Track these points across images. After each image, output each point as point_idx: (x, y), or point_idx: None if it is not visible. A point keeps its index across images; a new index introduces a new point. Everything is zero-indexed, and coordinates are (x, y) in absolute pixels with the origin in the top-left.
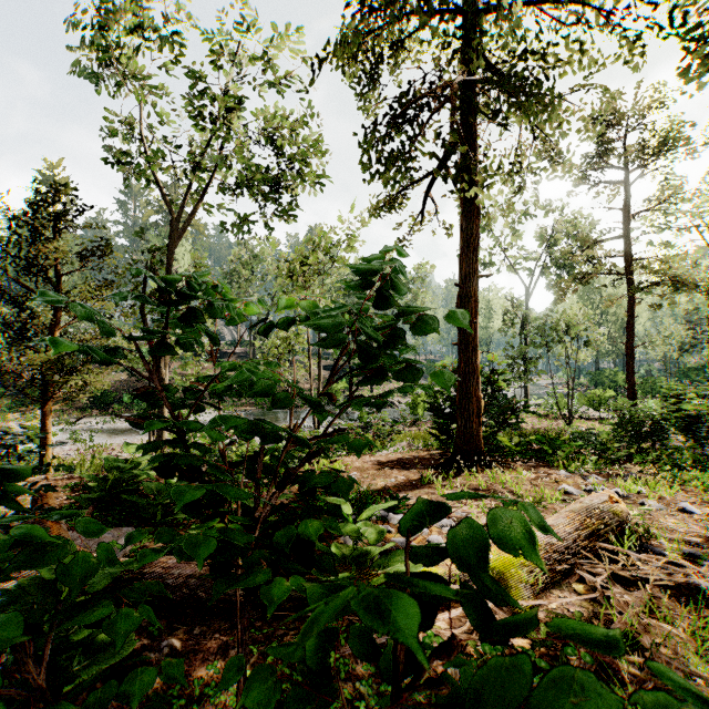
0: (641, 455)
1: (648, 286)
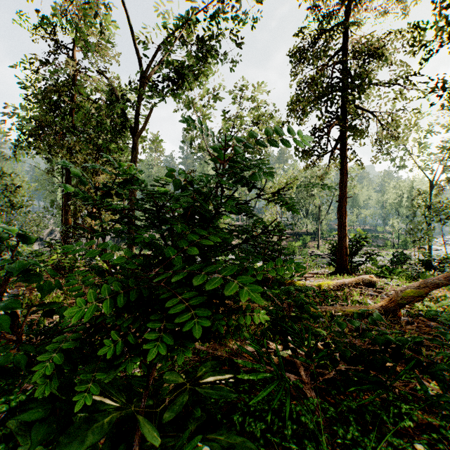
0: None
1: None
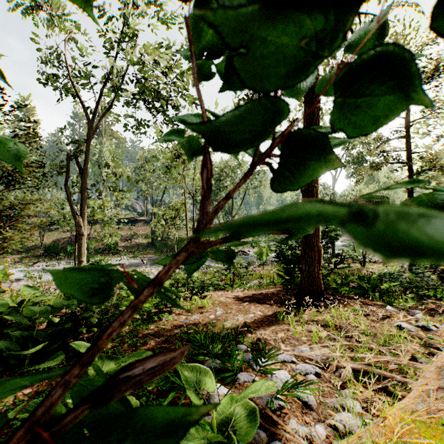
0: (440, 292)
1: (423, 171)
